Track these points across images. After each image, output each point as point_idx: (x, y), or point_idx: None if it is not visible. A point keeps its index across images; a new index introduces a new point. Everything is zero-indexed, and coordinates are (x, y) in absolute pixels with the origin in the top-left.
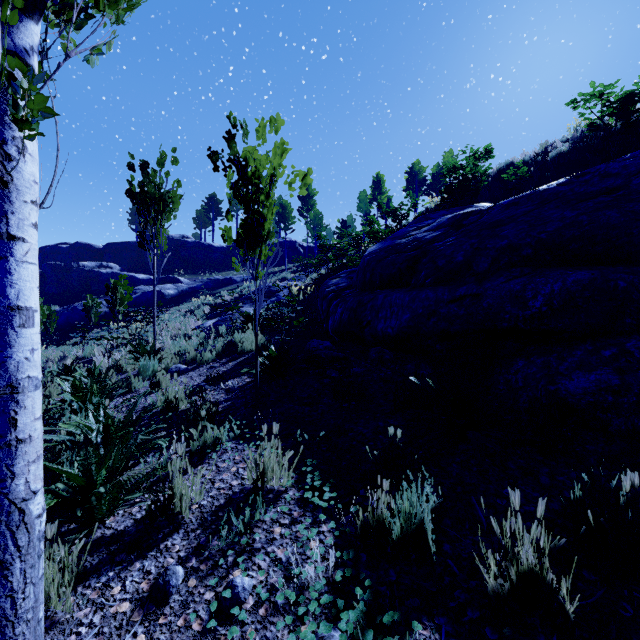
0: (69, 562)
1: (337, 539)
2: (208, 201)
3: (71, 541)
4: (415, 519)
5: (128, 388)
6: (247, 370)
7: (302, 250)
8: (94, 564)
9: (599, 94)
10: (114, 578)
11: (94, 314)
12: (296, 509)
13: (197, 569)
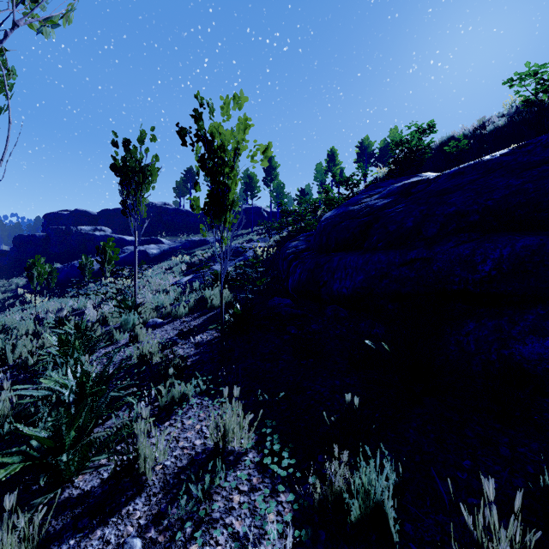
0: (30, 532)
1: (295, 511)
2: (186, 173)
3: (36, 506)
4: (374, 491)
5: (110, 340)
6: (214, 326)
7: (266, 215)
8: (57, 529)
9: (534, 73)
10: (74, 547)
11: (88, 271)
12: (255, 474)
13: (155, 541)
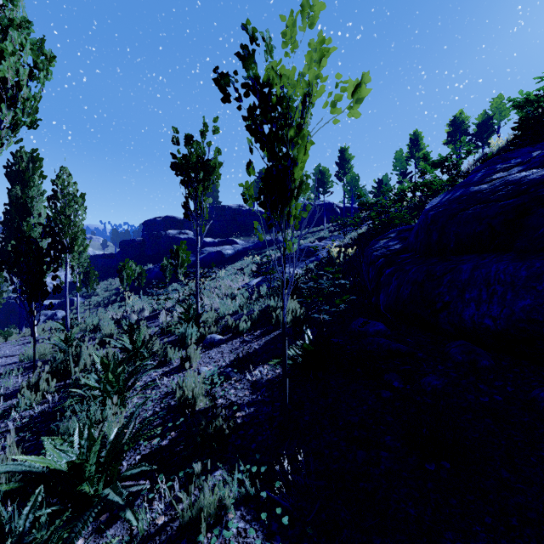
0: None
1: None
2: (259, 175)
3: None
4: None
5: (163, 360)
6: (277, 361)
7: (339, 211)
8: None
9: None
10: None
11: (168, 272)
12: None
13: None
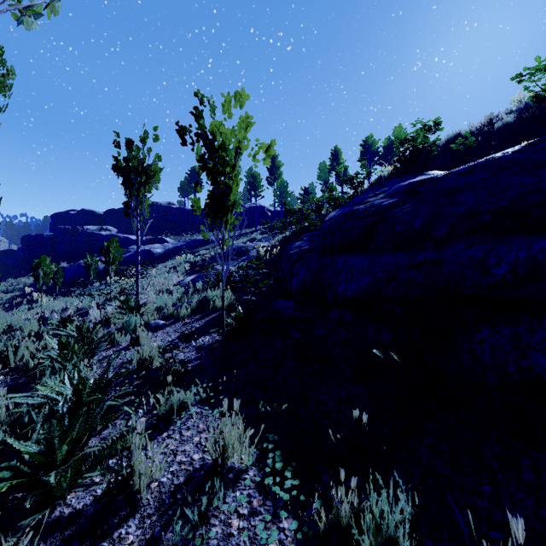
0: None
1: (299, 541)
2: (190, 173)
3: (23, 528)
4: (385, 520)
5: (112, 342)
6: (216, 329)
7: (270, 214)
8: None
9: (544, 68)
10: None
11: (93, 271)
12: (256, 495)
13: None
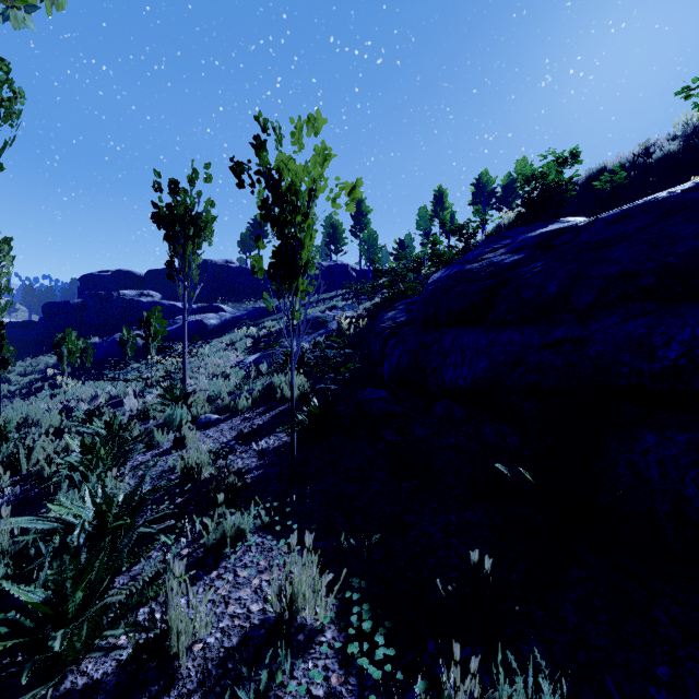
0: None
1: None
2: (253, 223)
3: None
4: None
5: (150, 443)
6: (284, 428)
7: (355, 274)
8: None
9: None
10: None
11: (130, 348)
12: (335, 668)
13: None
